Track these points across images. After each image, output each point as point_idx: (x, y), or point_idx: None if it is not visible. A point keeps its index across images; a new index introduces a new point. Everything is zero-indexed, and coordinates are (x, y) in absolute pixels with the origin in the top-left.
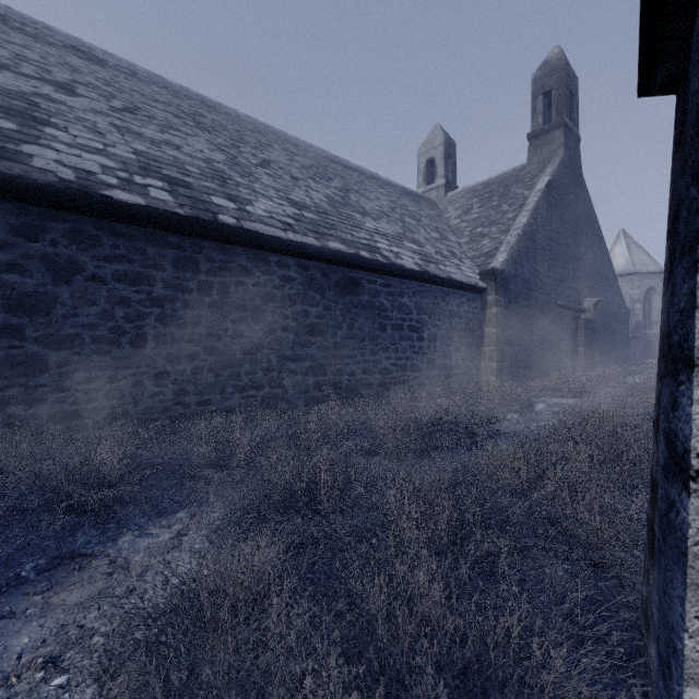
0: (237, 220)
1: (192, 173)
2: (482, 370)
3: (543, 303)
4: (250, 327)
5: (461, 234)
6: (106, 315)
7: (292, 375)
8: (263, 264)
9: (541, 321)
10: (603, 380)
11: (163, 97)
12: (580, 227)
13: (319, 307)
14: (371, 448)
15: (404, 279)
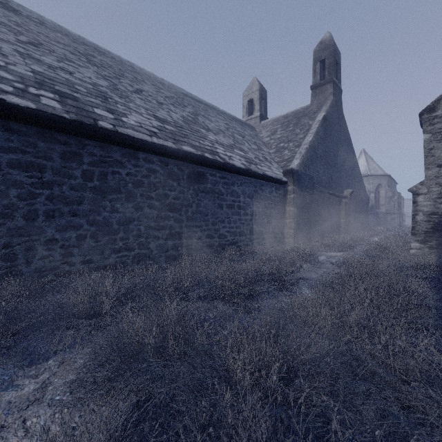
0: (113, 126)
1: (80, 91)
2: (284, 235)
3: (321, 191)
4: (124, 205)
5: (270, 147)
6: (1, 194)
7: (156, 239)
8: (134, 160)
9: (320, 203)
10: (356, 240)
11: (64, 41)
12: (342, 145)
13: (176, 191)
14: (212, 294)
15: (235, 173)
